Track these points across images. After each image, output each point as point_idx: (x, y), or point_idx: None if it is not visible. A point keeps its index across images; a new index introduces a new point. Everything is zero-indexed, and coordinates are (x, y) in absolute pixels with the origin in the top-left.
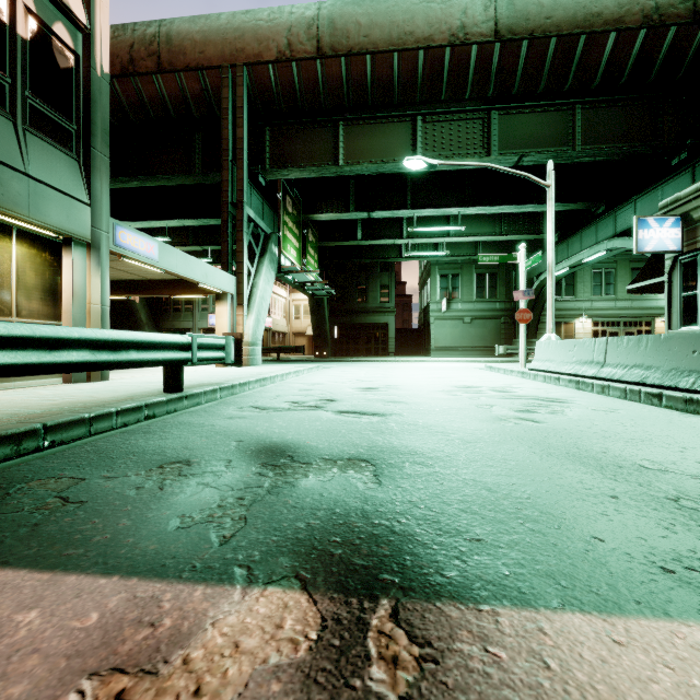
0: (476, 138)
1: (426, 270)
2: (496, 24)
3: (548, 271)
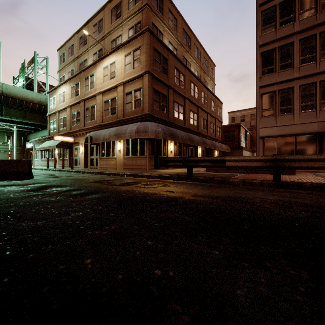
0: None
1: None
2: (2, 92)
3: (15, 147)
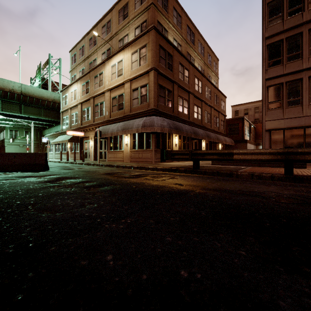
0: (18, 109)
1: (3, 126)
2: (21, 91)
3: (32, 141)
